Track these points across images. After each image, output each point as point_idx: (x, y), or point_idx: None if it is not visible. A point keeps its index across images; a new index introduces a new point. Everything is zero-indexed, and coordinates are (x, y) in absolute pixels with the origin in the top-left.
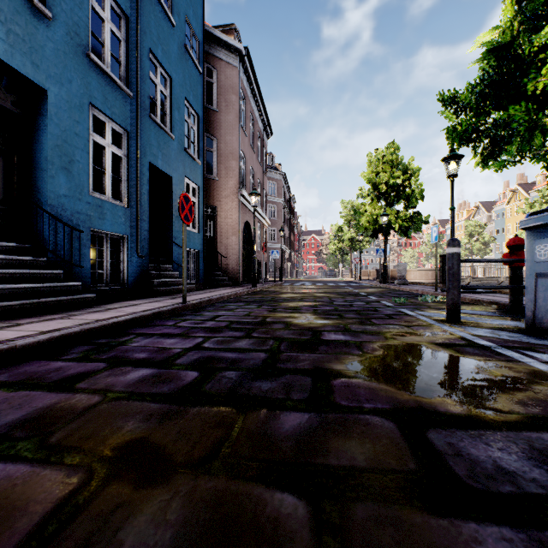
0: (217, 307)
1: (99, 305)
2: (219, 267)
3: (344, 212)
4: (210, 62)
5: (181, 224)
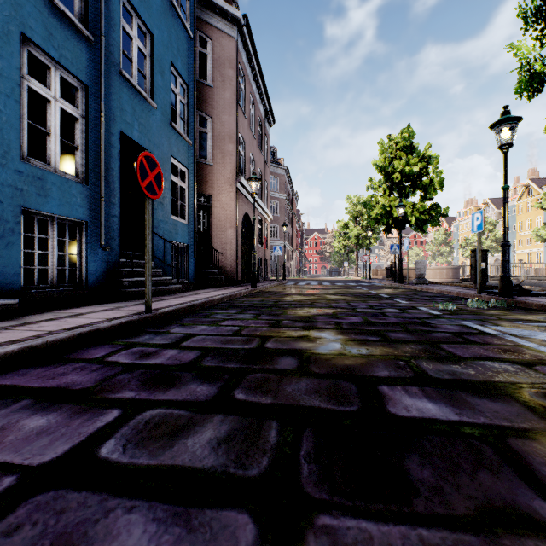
0: (197, 318)
1: (24, 315)
2: (214, 264)
3: (350, 208)
4: (203, 30)
5: (165, 212)
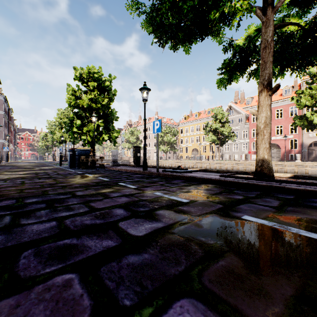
0: None
1: None
2: None
3: (49, 126)
4: None
5: None
